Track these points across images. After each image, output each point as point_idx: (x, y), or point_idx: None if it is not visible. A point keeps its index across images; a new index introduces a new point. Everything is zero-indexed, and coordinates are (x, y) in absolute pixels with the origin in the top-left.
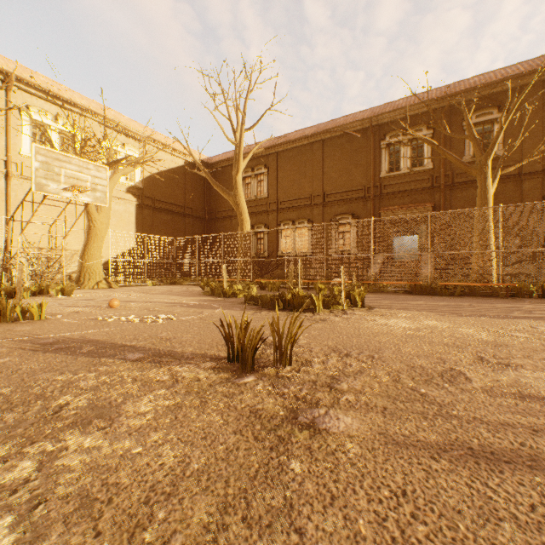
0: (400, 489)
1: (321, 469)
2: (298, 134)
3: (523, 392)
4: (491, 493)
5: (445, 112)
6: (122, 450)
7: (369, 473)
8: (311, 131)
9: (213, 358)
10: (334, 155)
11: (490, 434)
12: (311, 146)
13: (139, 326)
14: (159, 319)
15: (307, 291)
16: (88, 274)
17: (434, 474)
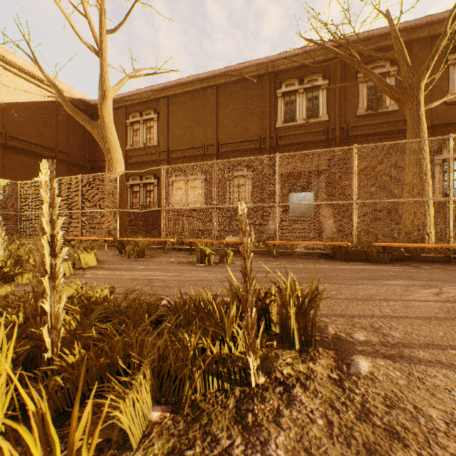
0: None
1: None
2: (191, 78)
3: None
4: None
5: (340, 63)
6: None
7: None
8: (204, 75)
9: None
10: (228, 102)
11: None
12: (204, 91)
13: None
14: None
15: (188, 256)
16: None
17: None
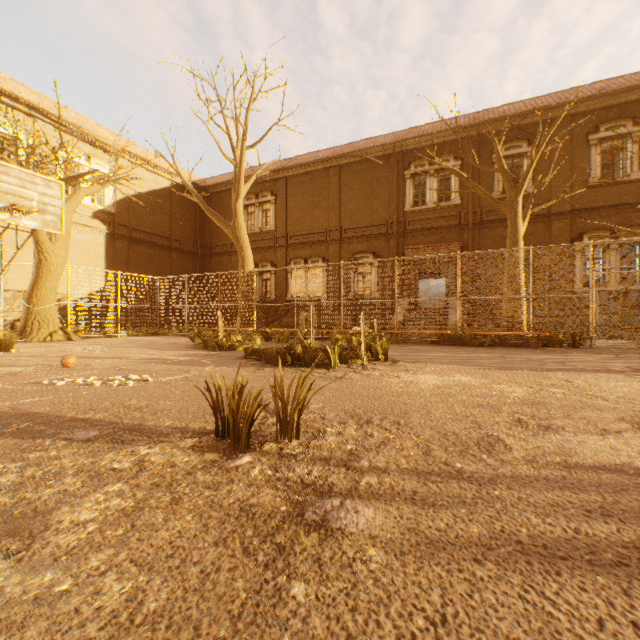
0: (438, 613)
1: (334, 592)
2: (311, 157)
3: (568, 461)
4: (551, 607)
5: (474, 142)
6: (38, 589)
7: (397, 593)
8: (326, 154)
9: (196, 433)
10: (352, 184)
11: (539, 520)
12: (326, 171)
13: (100, 391)
14: (129, 381)
15: (322, 342)
16: (38, 322)
17: (480, 585)
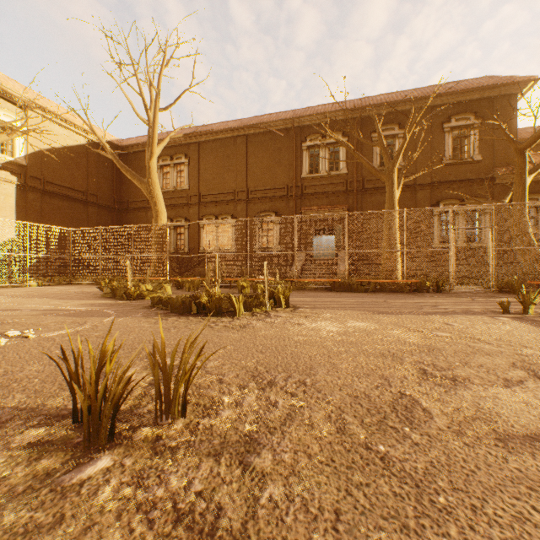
0: None
1: None
2: (221, 126)
3: (498, 430)
4: None
5: (358, 123)
6: None
7: None
8: (235, 124)
9: (49, 418)
10: (258, 151)
11: None
12: (235, 139)
13: None
14: (0, 340)
15: (230, 290)
16: None
17: None
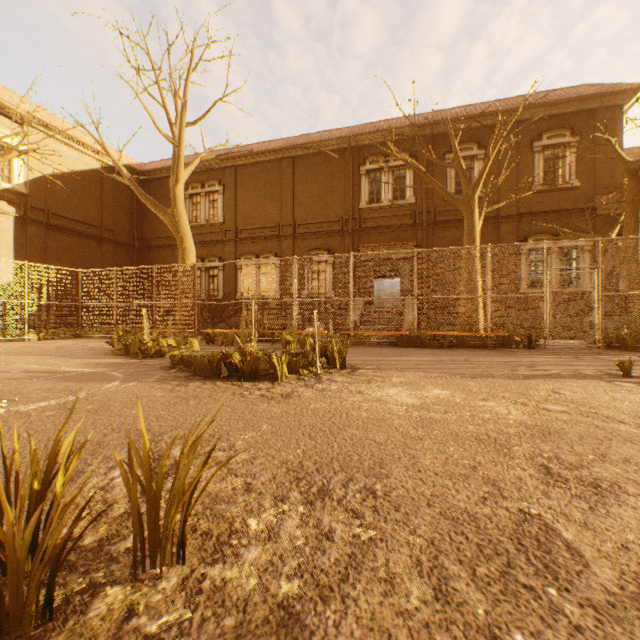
0: None
1: None
2: (263, 147)
3: None
4: None
5: (428, 142)
6: None
7: None
8: (279, 144)
9: None
10: (307, 177)
11: None
12: (279, 162)
13: None
14: None
15: (272, 345)
16: None
17: None
